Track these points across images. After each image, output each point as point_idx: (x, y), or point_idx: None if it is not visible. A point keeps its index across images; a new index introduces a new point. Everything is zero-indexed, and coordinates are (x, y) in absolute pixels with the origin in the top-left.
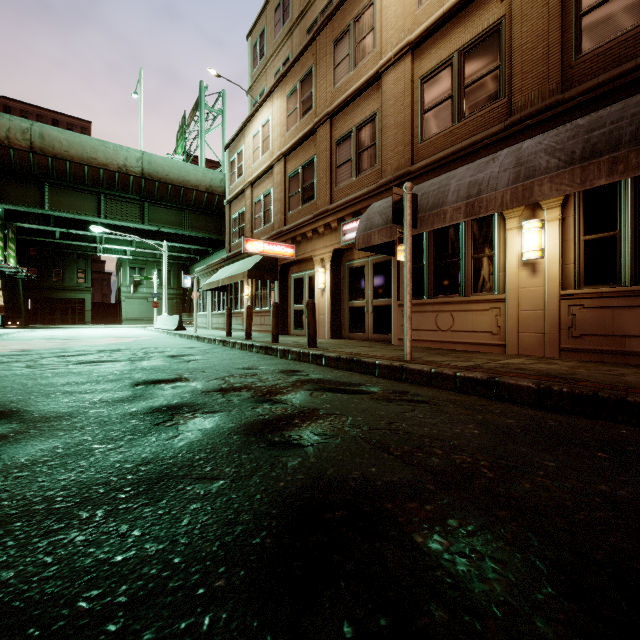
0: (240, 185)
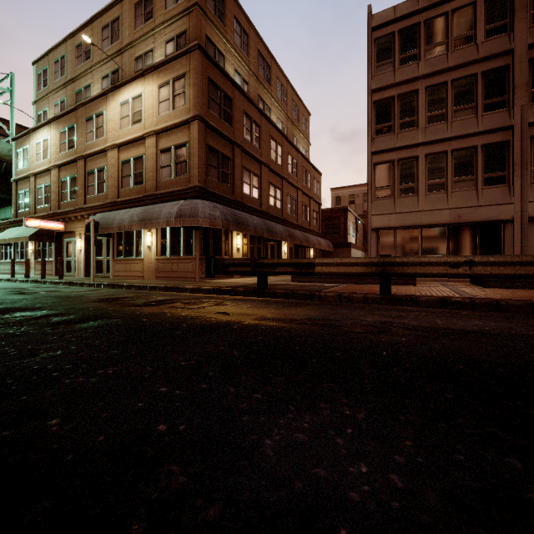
0: (26, 172)
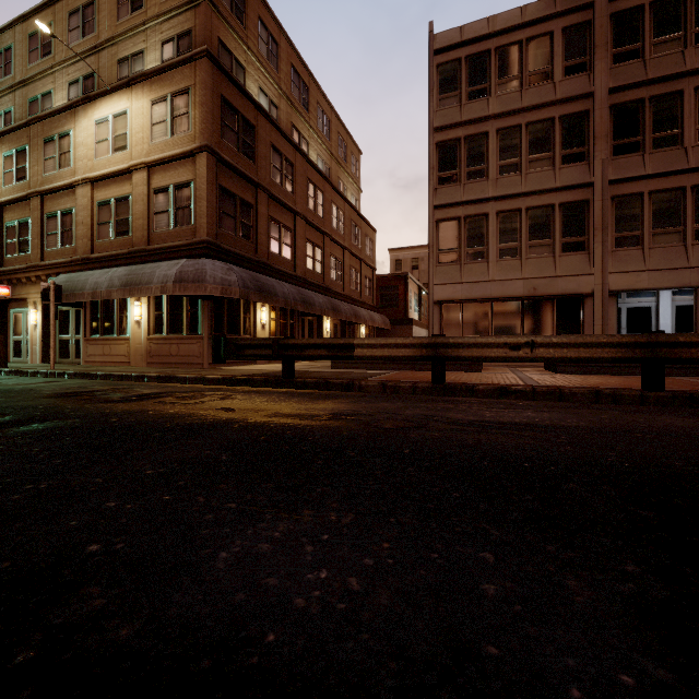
0: None
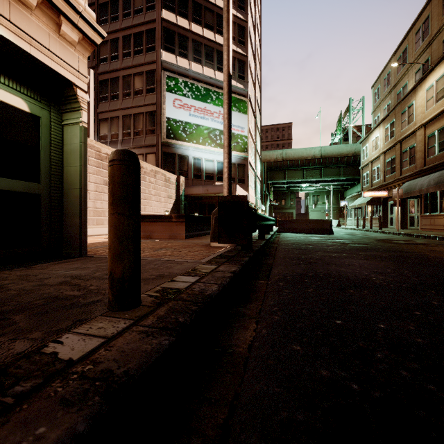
0: (366, 161)
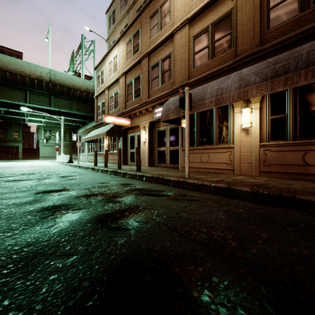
0: (102, 88)
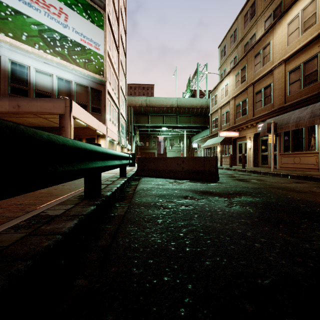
0: (216, 108)
